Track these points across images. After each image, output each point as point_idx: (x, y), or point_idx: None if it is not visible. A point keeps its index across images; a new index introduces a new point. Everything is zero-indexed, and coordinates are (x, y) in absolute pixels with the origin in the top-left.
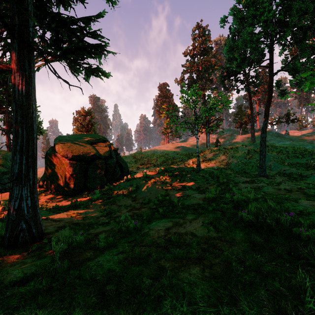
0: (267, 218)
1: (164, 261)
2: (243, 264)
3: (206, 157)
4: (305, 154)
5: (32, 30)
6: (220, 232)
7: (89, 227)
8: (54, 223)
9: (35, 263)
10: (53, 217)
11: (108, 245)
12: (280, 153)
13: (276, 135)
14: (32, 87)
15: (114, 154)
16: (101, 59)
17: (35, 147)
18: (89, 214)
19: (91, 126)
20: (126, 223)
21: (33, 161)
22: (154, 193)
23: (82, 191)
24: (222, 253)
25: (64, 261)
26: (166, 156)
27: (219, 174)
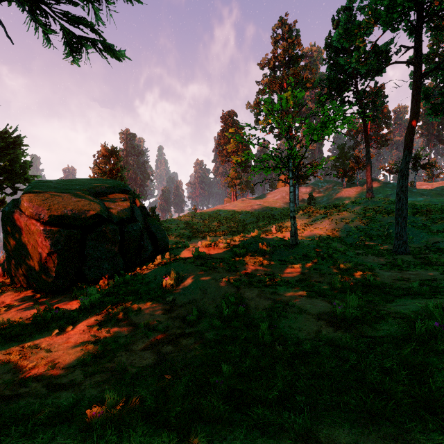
0: None
1: None
2: None
3: (297, 220)
4: None
5: None
6: None
7: None
8: None
9: None
10: None
11: None
12: (419, 214)
13: None
14: None
15: (140, 215)
16: (99, 10)
17: None
18: (55, 353)
19: (117, 172)
20: None
21: None
22: (213, 294)
23: (76, 285)
24: None
25: None
26: (233, 220)
27: (332, 251)
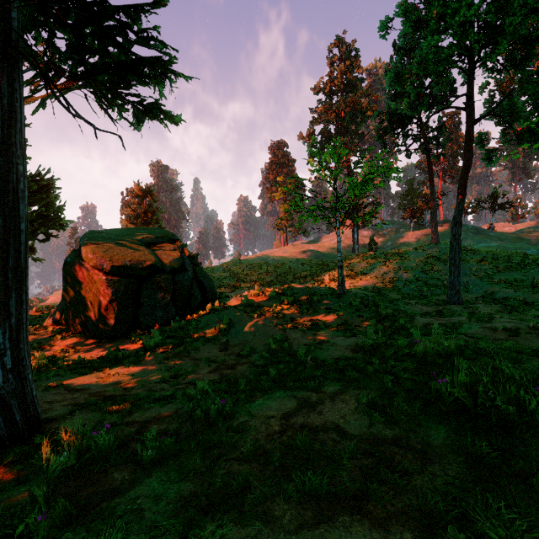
0: (496, 398)
1: (280, 502)
2: (465, 519)
3: (354, 269)
4: (527, 264)
5: (17, 18)
6: (396, 425)
7: (133, 407)
8: (70, 395)
9: (2, 498)
10: (71, 382)
11: (161, 455)
12: (484, 262)
13: (473, 231)
14: (17, 130)
15: (189, 264)
16: (163, 88)
17: (22, 251)
18: (138, 376)
19: (152, 214)
20: (203, 402)
21: (18, 278)
22: (262, 336)
23: (131, 331)
24: (408, 482)
25: (58, 499)
26: (283, 268)
27: (379, 301)
